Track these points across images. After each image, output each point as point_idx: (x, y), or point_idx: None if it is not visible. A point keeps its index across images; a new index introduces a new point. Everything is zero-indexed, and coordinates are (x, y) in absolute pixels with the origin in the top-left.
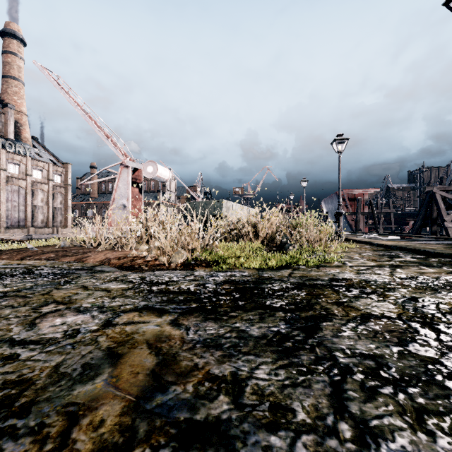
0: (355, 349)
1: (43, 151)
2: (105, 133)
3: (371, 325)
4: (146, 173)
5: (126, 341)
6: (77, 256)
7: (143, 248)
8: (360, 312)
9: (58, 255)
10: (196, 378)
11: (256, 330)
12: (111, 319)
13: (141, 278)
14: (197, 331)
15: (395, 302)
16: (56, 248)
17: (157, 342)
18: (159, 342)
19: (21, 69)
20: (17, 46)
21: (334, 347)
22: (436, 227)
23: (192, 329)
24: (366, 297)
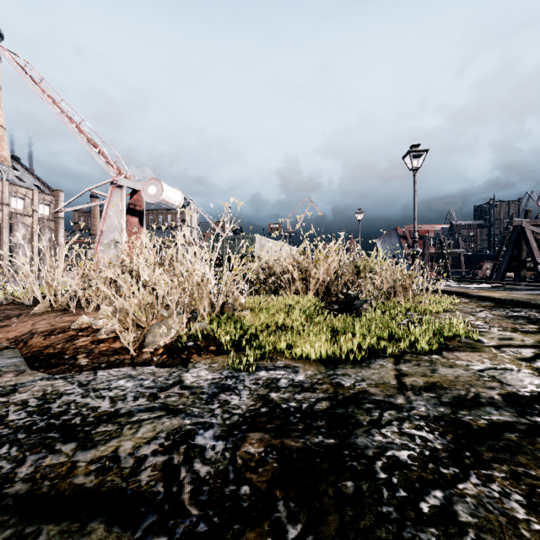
0: None
1: (26, 174)
2: (91, 141)
3: None
4: (147, 195)
5: None
6: None
7: (105, 310)
8: None
9: None
10: None
11: None
12: None
13: (40, 402)
14: None
15: None
16: None
17: None
18: None
19: None
20: None
21: None
22: (525, 271)
23: None
24: None
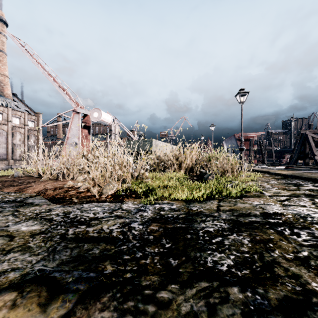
0: None
1: (21, 104)
2: (61, 87)
3: None
4: (93, 117)
5: None
6: (20, 186)
7: (79, 179)
8: None
9: (4, 185)
10: None
11: None
12: None
13: (64, 214)
14: None
15: None
16: (8, 178)
17: None
18: None
19: (4, 43)
20: (1, 27)
21: None
22: (308, 159)
23: None
24: None
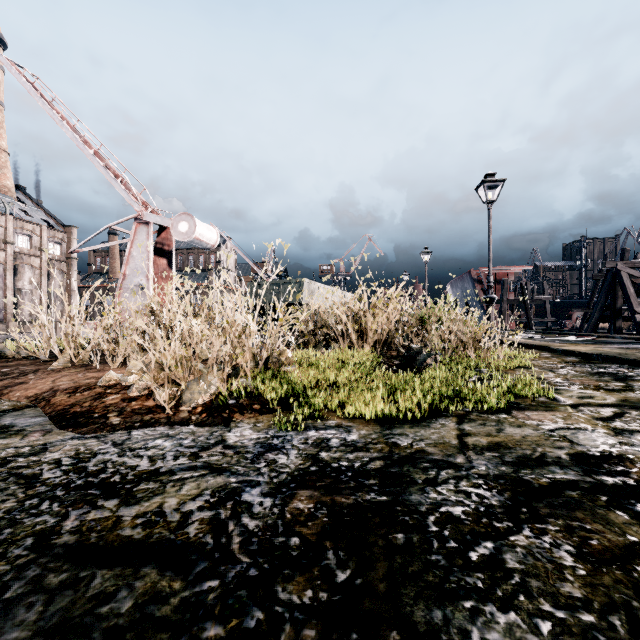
0: None
1: (33, 207)
2: (112, 170)
3: None
4: (177, 233)
5: None
6: None
7: (134, 365)
8: None
9: None
10: None
11: None
12: None
13: (75, 461)
14: None
15: None
16: None
17: None
18: None
19: None
20: None
21: None
22: (621, 321)
23: None
24: None
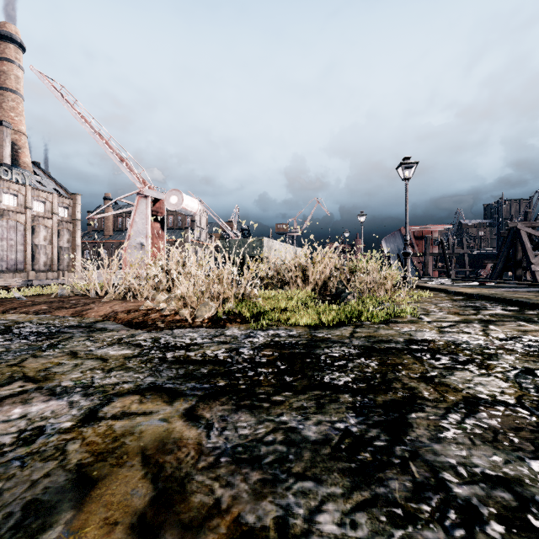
0: (473, 465)
1: (46, 179)
2: (119, 156)
3: (483, 417)
4: (169, 204)
5: (109, 451)
6: (75, 309)
7: (160, 298)
8: (461, 394)
9: (52, 307)
10: (215, 536)
11: (313, 429)
12: (97, 408)
13: (153, 340)
14: (223, 430)
15: (505, 377)
16: (52, 297)
17: (158, 454)
18: (162, 454)
19: (19, 80)
20: (14, 52)
21: (438, 462)
22: (520, 270)
23: (216, 426)
24: (462, 369)
